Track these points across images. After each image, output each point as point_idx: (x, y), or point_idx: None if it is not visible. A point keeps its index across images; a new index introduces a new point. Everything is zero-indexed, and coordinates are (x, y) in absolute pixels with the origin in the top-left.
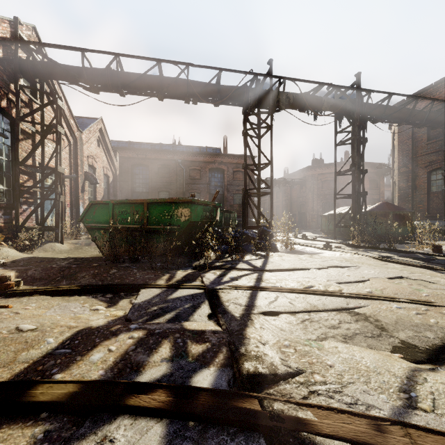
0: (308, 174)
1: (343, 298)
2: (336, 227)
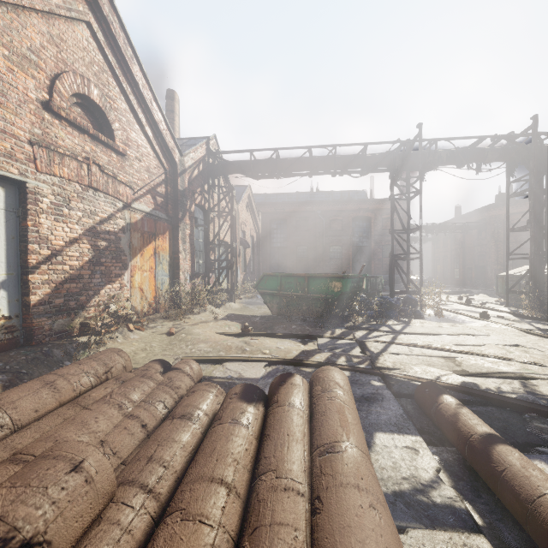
0: (489, 215)
1: (449, 352)
2: (508, 293)
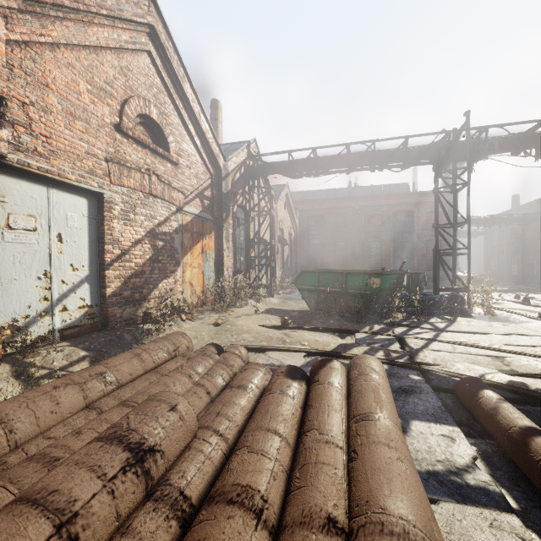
0: None
1: (497, 352)
2: None
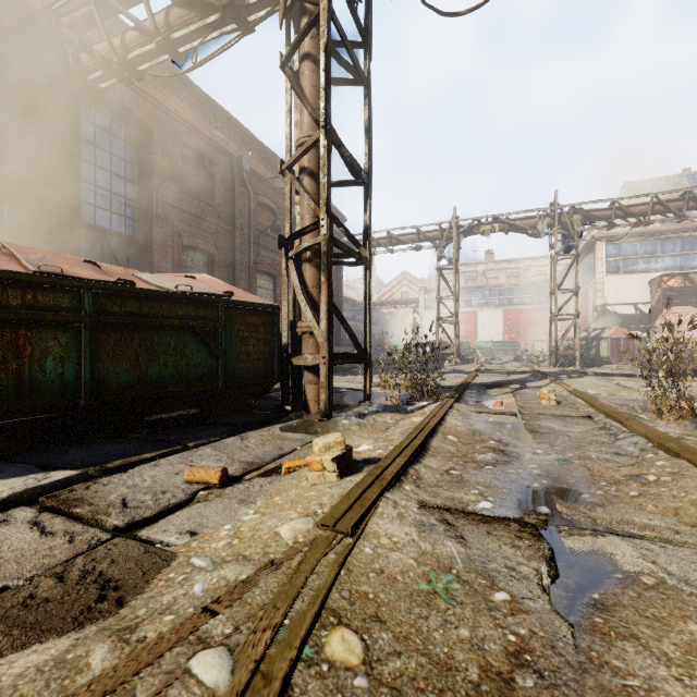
0: None
1: None
2: (332, 364)
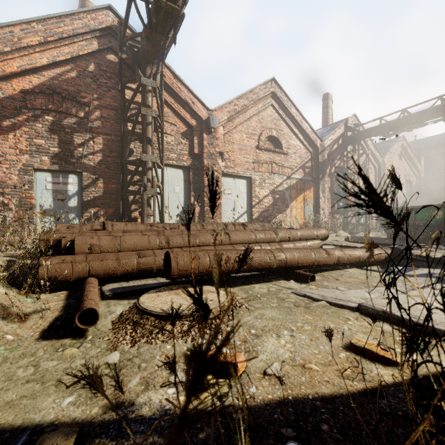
0: None
1: None
2: None
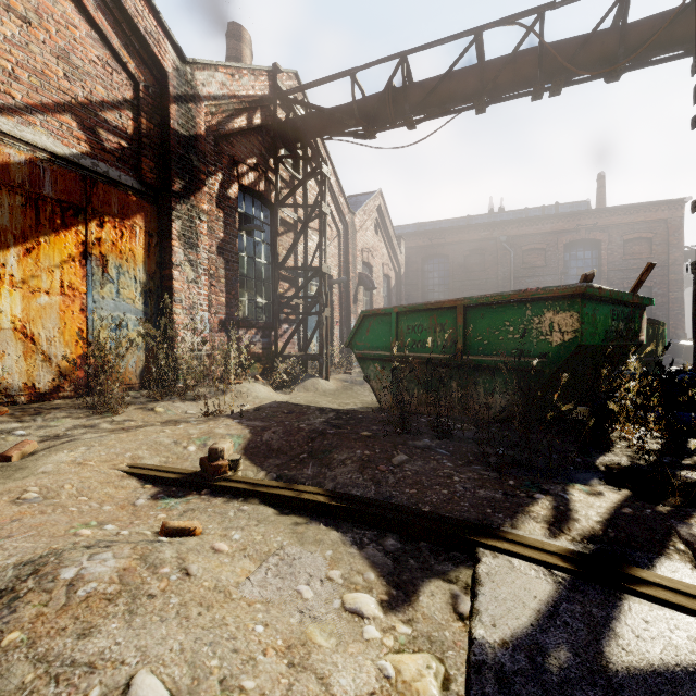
0: None
1: None
2: None
